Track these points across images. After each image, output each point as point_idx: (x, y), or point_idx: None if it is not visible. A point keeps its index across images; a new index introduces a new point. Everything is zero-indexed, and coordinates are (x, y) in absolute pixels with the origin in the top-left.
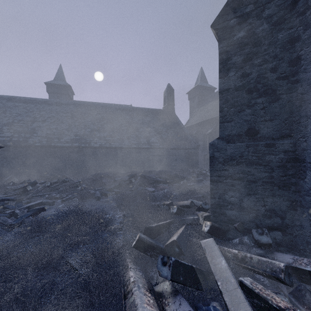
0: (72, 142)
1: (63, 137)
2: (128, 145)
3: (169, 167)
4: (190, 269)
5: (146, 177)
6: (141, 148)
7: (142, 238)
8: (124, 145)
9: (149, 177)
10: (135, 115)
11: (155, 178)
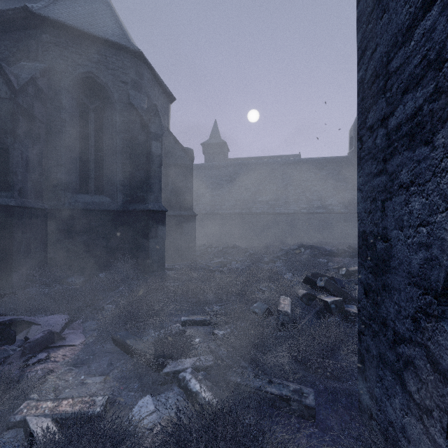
0: (233, 208)
1: (225, 203)
2: (295, 210)
3: (355, 240)
4: (339, 289)
5: (319, 248)
6: (313, 213)
7: (308, 276)
8: (291, 209)
9: (323, 248)
10: (305, 170)
11: (330, 250)
